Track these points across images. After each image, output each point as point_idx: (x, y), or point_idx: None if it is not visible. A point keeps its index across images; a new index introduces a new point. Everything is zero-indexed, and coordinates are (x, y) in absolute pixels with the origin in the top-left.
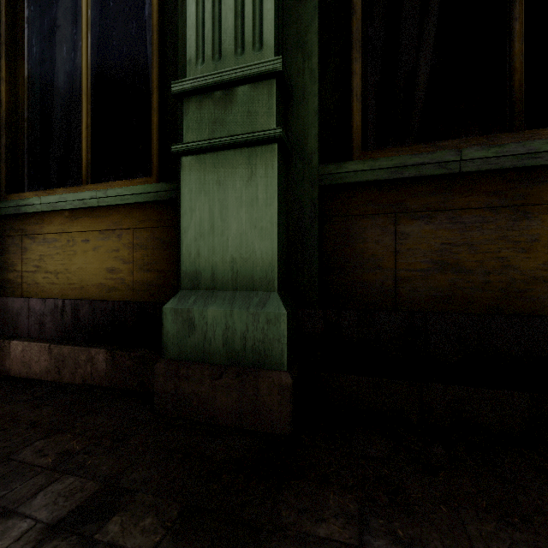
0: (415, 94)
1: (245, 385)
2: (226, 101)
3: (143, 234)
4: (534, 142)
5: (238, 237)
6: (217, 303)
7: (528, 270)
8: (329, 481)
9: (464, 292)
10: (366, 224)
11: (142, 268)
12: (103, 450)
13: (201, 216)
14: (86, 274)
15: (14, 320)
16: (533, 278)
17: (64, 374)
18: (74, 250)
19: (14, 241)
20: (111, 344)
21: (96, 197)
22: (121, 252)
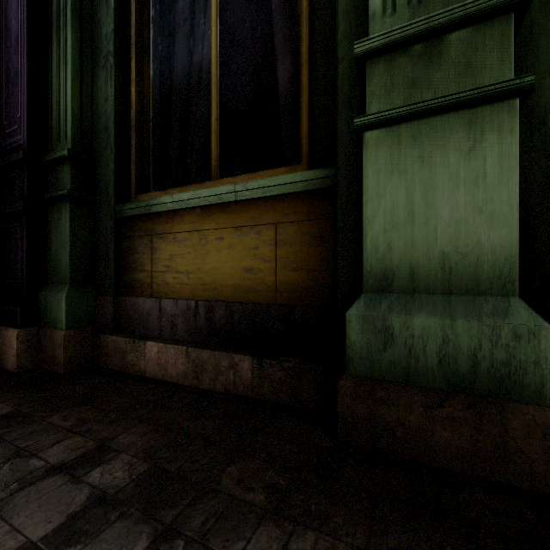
0: None
1: (482, 420)
2: (431, 55)
3: (287, 229)
4: None
5: (452, 226)
6: (426, 310)
7: None
8: None
9: None
10: None
11: (286, 267)
12: (316, 490)
13: (394, 201)
14: (219, 274)
15: (145, 320)
16: None
17: (203, 380)
18: (207, 249)
19: (143, 241)
20: (251, 350)
21: (234, 191)
22: (260, 249)
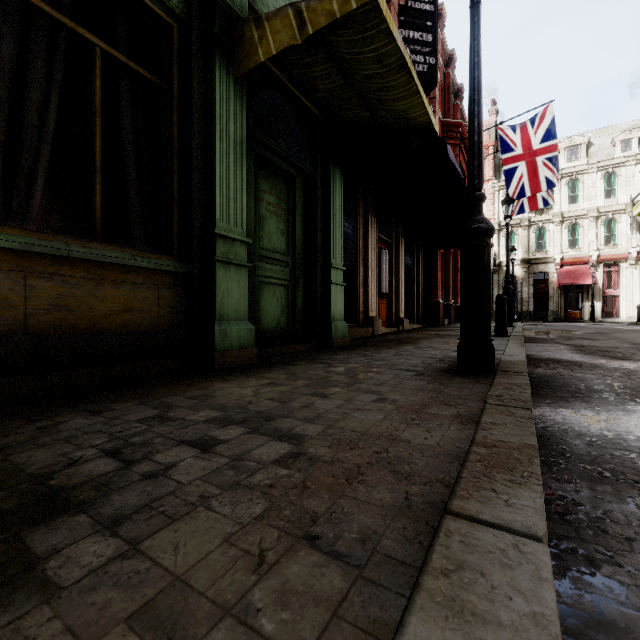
0: (35, 190)
1: None
2: None
3: None
4: (105, 251)
5: None
6: None
7: (103, 311)
8: (1, 421)
9: (71, 322)
10: (2, 276)
11: None
12: None
13: None
14: None
15: None
16: (105, 315)
17: None
18: None
19: None
20: None
21: None
22: None
